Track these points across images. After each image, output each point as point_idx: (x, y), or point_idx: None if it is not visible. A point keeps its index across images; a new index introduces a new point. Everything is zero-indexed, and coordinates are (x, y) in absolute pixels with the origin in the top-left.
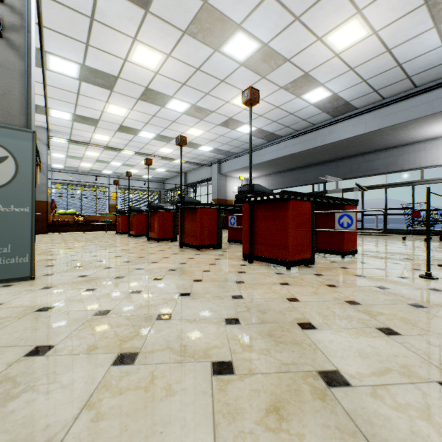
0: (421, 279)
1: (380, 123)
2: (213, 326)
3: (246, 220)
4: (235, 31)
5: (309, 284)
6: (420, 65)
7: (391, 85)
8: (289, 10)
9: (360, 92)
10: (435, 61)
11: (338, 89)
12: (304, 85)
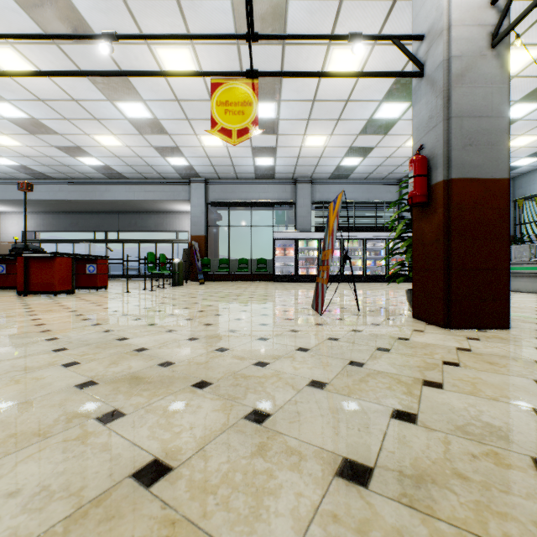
0: (124, 293)
1: (145, 196)
2: (18, 306)
3: (22, 268)
4: (2, 101)
5: (66, 298)
6: (163, 170)
7: (149, 173)
8: (60, 113)
9: (128, 170)
10: (170, 171)
11: (110, 163)
12: (78, 152)
